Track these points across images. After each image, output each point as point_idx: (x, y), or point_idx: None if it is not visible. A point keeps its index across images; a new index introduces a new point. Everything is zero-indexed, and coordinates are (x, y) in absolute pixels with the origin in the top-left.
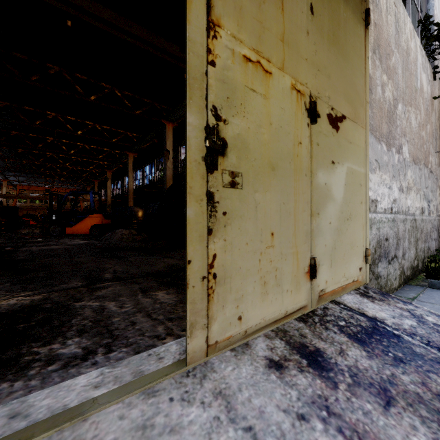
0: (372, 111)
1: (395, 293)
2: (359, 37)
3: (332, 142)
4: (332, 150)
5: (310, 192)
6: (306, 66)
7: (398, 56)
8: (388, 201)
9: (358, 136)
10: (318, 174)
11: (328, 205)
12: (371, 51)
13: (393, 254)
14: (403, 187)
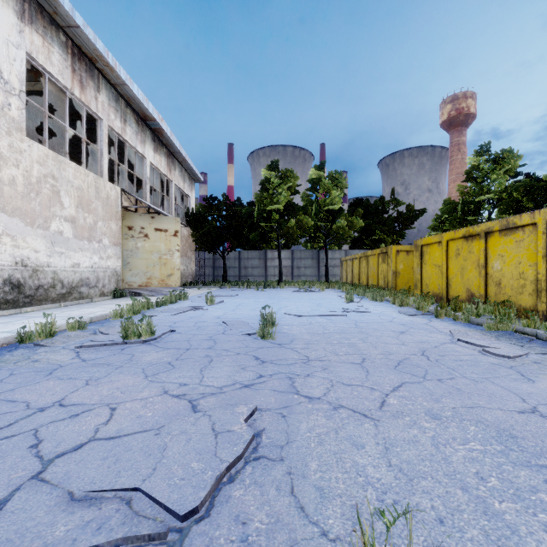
0: None
1: None
2: None
3: None
4: None
5: None
6: None
7: None
8: None
9: None
10: None
11: None
12: None
13: None
14: None
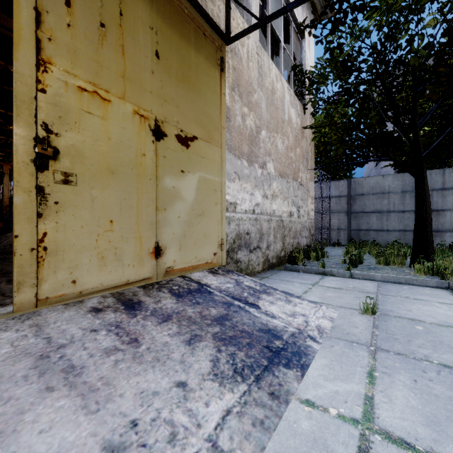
0: (231, 134)
1: (257, 275)
2: (214, 78)
3: (181, 156)
4: (181, 162)
5: (155, 193)
6: (151, 97)
7: (262, 93)
8: (249, 204)
9: (212, 153)
10: (165, 180)
11: (176, 204)
12: (230, 88)
13: (256, 245)
14: (268, 194)
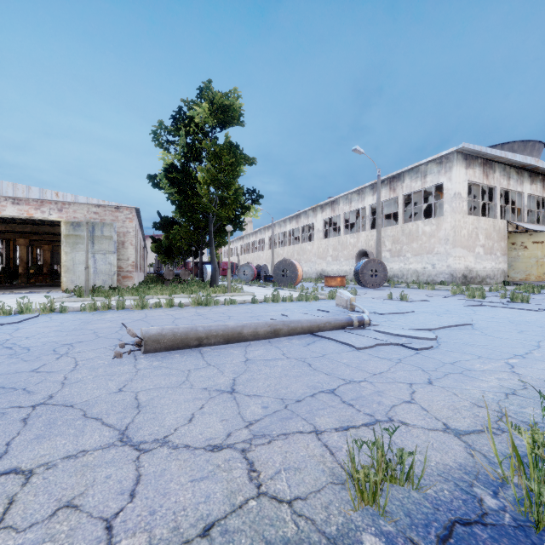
0: None
1: None
2: None
3: None
4: None
5: None
6: None
7: None
8: None
9: None
10: None
11: None
12: None
13: None
14: None
